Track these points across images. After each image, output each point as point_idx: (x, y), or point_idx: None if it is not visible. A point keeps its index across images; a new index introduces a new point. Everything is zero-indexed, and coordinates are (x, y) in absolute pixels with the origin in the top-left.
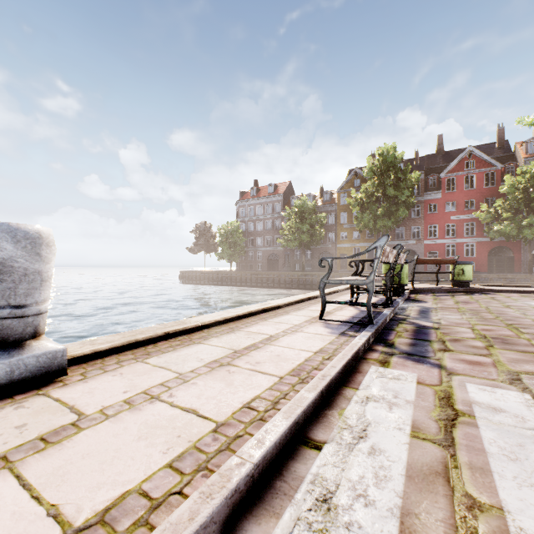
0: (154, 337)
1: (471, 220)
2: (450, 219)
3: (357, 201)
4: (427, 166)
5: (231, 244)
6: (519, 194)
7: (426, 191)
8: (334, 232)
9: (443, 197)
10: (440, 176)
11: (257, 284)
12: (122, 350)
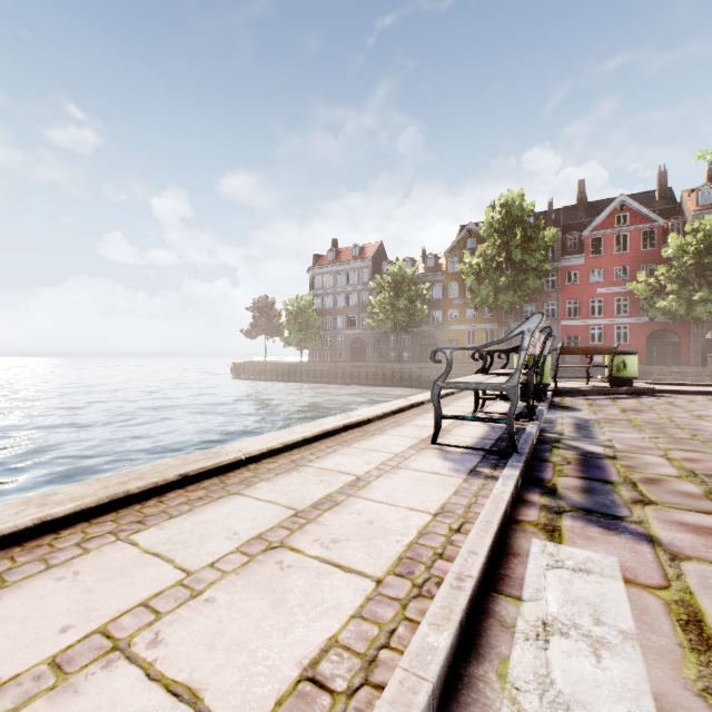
0: (161, 484)
1: (623, 294)
2: (595, 293)
3: (472, 268)
4: (565, 221)
5: (302, 325)
6: (689, 259)
7: (564, 255)
8: (440, 309)
9: (586, 263)
10: (583, 235)
11: (337, 380)
12: (97, 513)
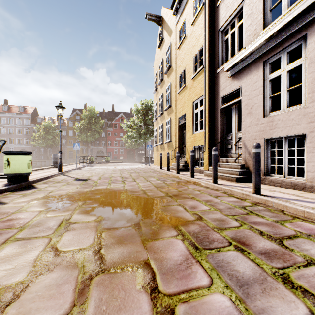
0: None
1: (122, 140)
2: (115, 139)
3: (78, 128)
4: (108, 116)
5: None
6: None
7: (107, 127)
8: (65, 140)
9: (113, 130)
10: (112, 122)
11: None
12: None
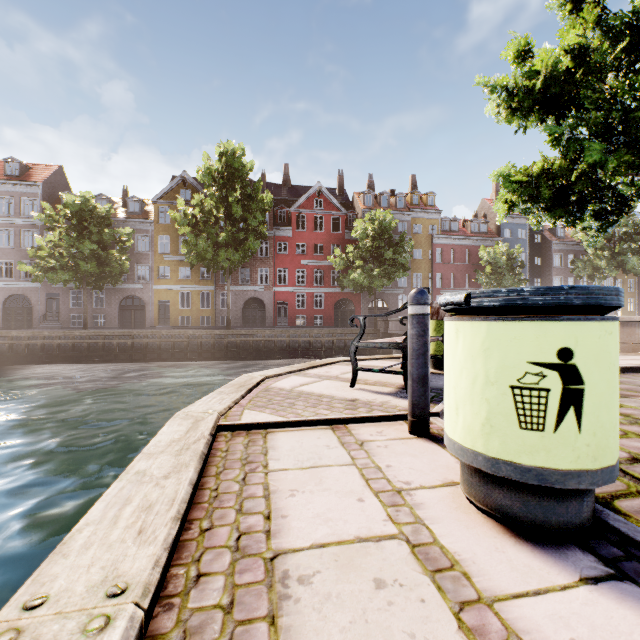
0: None
1: (320, 267)
2: (300, 264)
3: (188, 217)
4: (275, 196)
5: None
6: (369, 242)
7: (276, 225)
8: (148, 265)
9: (294, 236)
10: (291, 210)
11: None
12: None
